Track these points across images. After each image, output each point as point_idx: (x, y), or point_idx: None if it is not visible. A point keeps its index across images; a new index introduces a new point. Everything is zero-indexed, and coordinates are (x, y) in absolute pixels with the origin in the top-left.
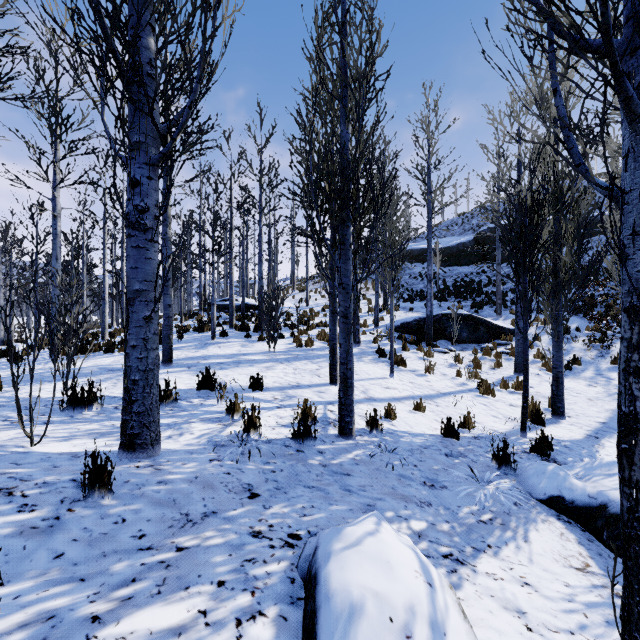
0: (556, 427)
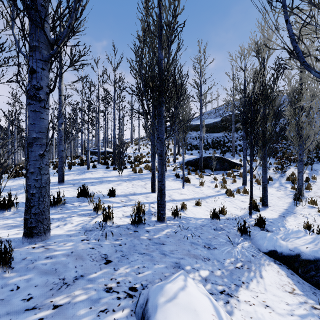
0: (264, 212)
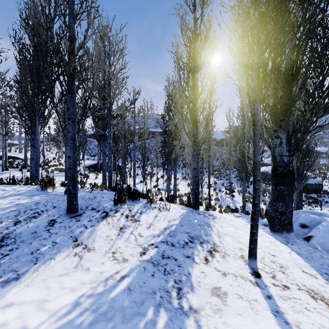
0: None
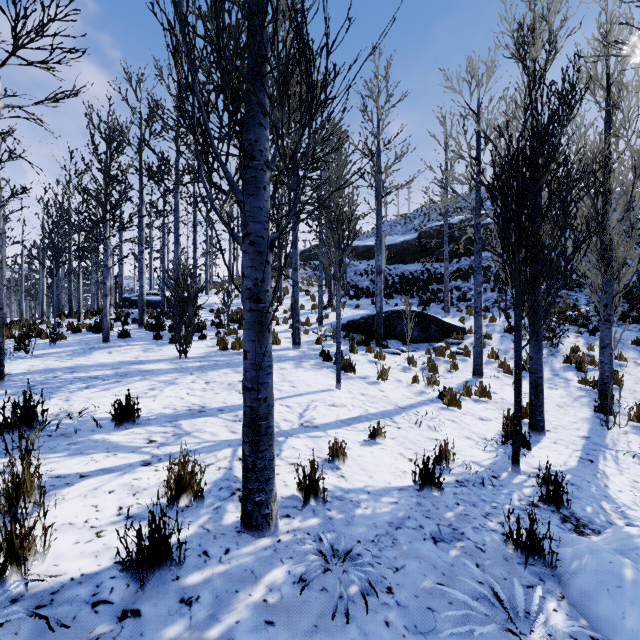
0: (541, 448)
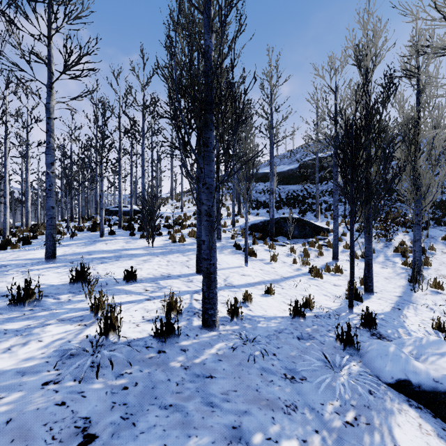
0: (370, 302)
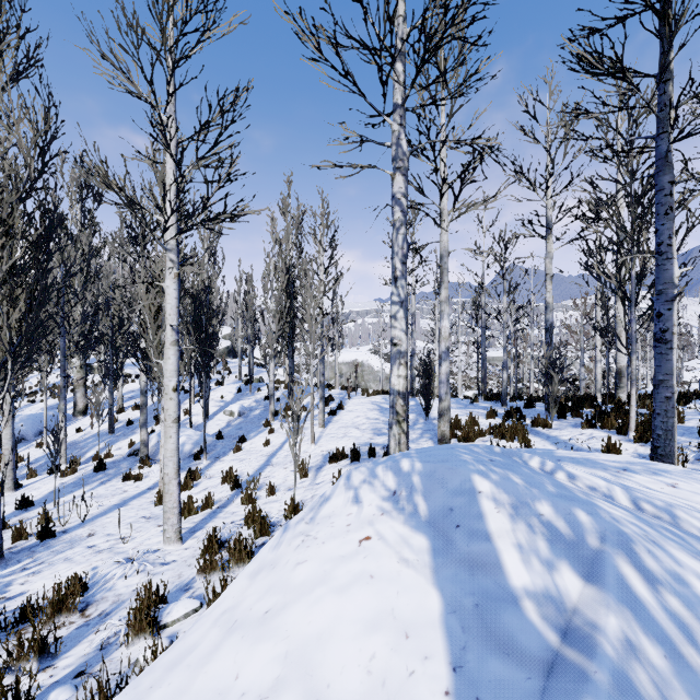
0: None
